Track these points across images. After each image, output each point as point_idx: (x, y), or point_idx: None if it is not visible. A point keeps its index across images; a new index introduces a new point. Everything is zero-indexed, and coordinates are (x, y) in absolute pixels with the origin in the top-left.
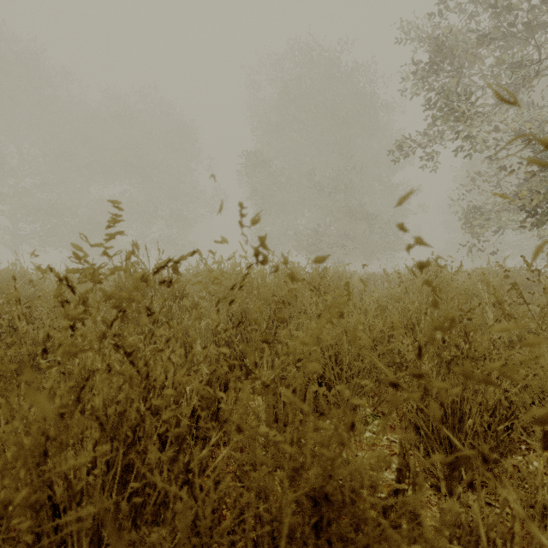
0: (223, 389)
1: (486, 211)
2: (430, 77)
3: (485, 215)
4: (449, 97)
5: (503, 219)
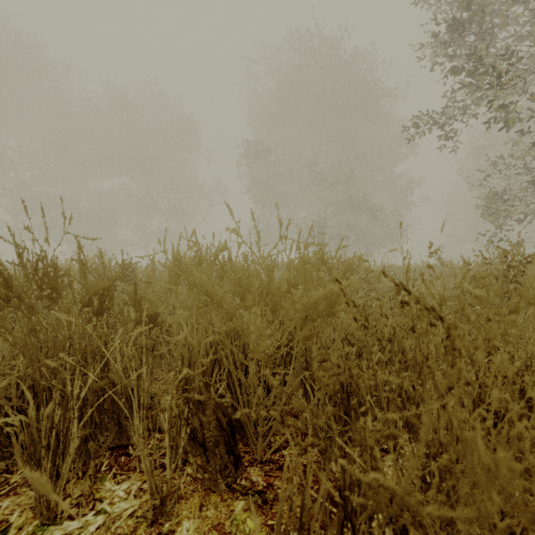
0: (189, 494)
1: (511, 197)
2: (454, 42)
3: (509, 201)
4: (480, 59)
5: (534, 205)
